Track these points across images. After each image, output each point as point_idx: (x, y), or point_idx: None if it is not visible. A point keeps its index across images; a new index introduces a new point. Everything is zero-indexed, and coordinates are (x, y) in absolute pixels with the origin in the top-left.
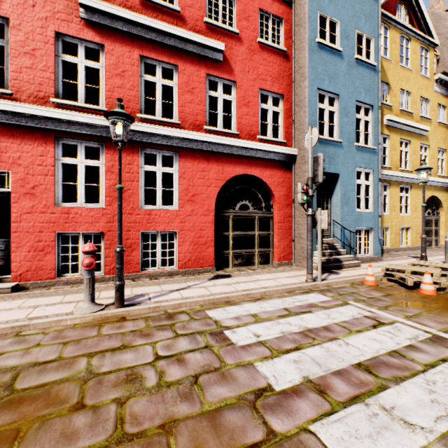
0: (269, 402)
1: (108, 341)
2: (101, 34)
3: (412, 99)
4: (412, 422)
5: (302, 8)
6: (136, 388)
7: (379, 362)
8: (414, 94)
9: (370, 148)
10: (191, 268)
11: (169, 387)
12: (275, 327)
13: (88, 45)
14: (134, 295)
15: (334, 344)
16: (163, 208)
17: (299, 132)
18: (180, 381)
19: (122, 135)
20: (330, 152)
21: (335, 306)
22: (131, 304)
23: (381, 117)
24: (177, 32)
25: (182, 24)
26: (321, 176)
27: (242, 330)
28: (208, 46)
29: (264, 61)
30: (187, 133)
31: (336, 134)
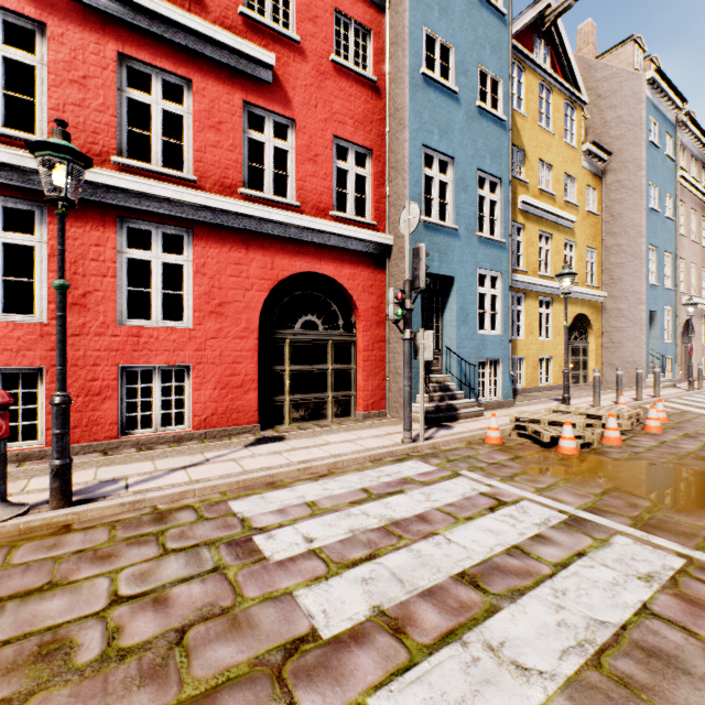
0: (307, 662)
1: (21, 576)
2: (39, 3)
3: (555, 176)
4: (528, 665)
5: (400, 18)
6: (54, 671)
7: (492, 568)
8: (556, 169)
9: (498, 240)
10: (216, 428)
11: (123, 659)
12: (342, 523)
13: (10, 18)
14: (99, 481)
15: (430, 544)
16: (164, 325)
17: (395, 210)
18: (150, 644)
19: (66, 188)
20: (442, 243)
21: (440, 481)
22: (88, 499)
23: (515, 197)
24: (190, 22)
25: (200, 11)
26: (424, 279)
27: (286, 531)
28: (247, 55)
29: (341, 92)
30: (208, 197)
31: (450, 217)
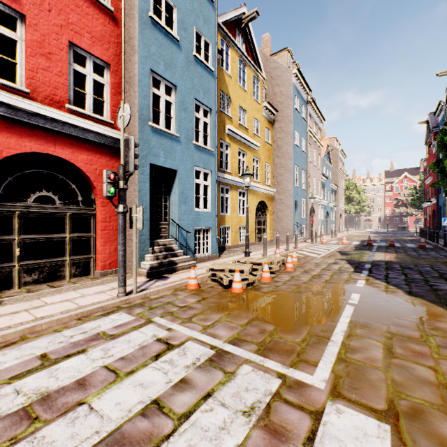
0: None
1: None
2: None
3: (248, 117)
4: None
5: None
6: None
7: (114, 442)
8: (249, 113)
9: (208, 149)
10: None
11: None
12: None
13: None
14: None
15: (65, 422)
16: None
17: None
18: None
19: None
20: (167, 145)
21: (130, 331)
22: None
23: (224, 125)
24: None
25: None
26: (133, 164)
27: None
28: None
29: (78, 8)
30: None
31: (174, 128)
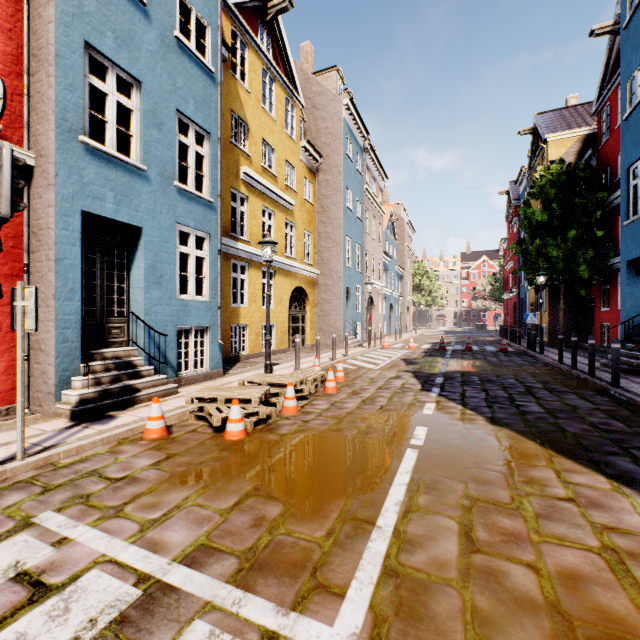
0: None
1: None
2: None
3: (277, 159)
4: None
5: None
6: None
7: None
8: (279, 154)
9: (204, 198)
10: None
11: None
12: None
13: None
14: None
15: None
16: None
17: (38, 117)
18: None
19: None
20: (120, 181)
21: None
22: None
23: (238, 167)
24: None
25: None
26: (7, 200)
27: None
28: None
29: None
30: None
31: (136, 153)
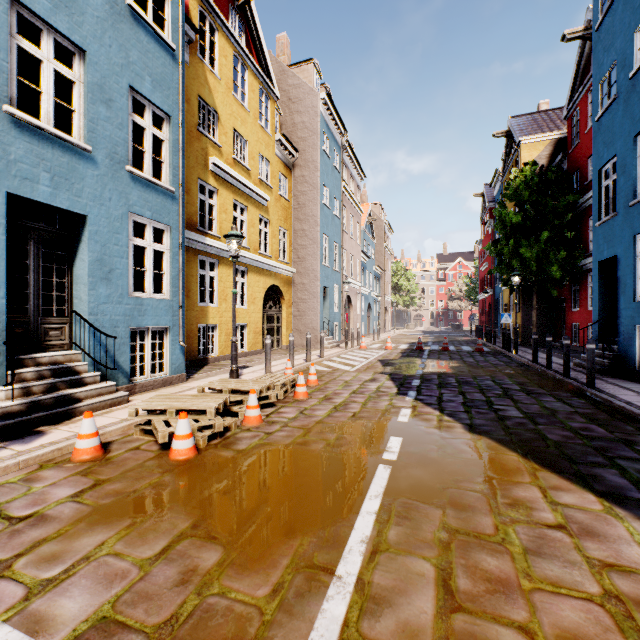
0: None
1: None
2: None
3: (250, 152)
4: None
5: None
6: None
7: None
8: (252, 146)
9: (163, 186)
10: None
11: None
12: None
13: None
14: None
15: None
16: None
17: None
18: None
19: None
20: (58, 162)
21: None
22: None
23: (206, 157)
24: None
25: None
26: None
27: None
28: None
29: None
30: None
31: (79, 131)
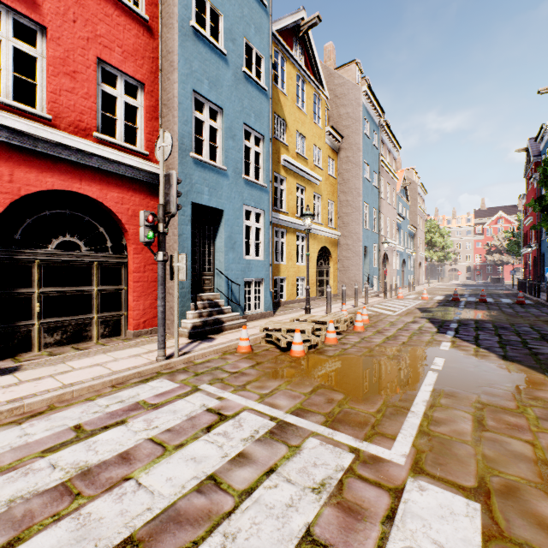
0: None
1: None
2: None
3: (307, 145)
4: None
5: None
6: None
7: (169, 520)
8: (309, 140)
9: (261, 184)
10: None
11: None
12: (5, 490)
13: None
14: None
15: (112, 498)
16: None
17: None
18: None
19: None
20: (211, 180)
21: (174, 400)
22: None
23: (279, 155)
24: None
25: None
26: (175, 204)
27: None
28: None
29: (108, 18)
30: None
31: (220, 159)
